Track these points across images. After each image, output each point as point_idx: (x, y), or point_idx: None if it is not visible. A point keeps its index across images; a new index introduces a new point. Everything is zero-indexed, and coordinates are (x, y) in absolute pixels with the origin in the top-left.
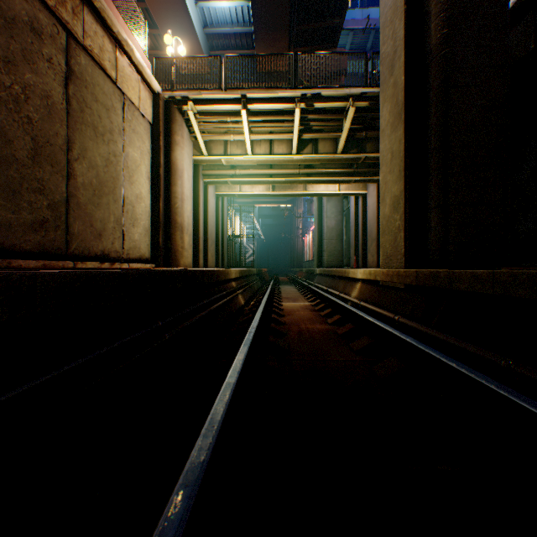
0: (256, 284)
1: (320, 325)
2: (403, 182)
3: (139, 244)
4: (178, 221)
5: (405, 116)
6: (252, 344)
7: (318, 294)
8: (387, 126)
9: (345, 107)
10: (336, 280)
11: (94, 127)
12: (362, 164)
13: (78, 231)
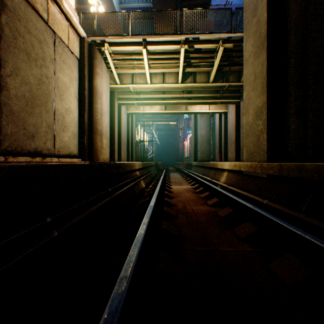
0: (154, 172)
1: (203, 206)
2: (265, 95)
3: (68, 144)
4: (98, 129)
5: (268, 44)
6: (146, 234)
7: (196, 179)
8: (250, 55)
9: (215, 49)
10: (208, 170)
11: (27, 53)
12: (226, 91)
13: (10, 132)
